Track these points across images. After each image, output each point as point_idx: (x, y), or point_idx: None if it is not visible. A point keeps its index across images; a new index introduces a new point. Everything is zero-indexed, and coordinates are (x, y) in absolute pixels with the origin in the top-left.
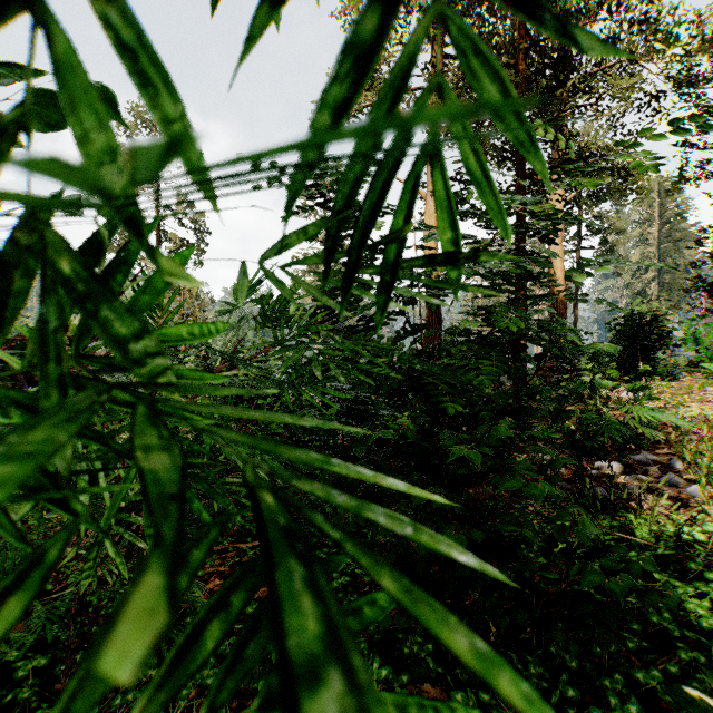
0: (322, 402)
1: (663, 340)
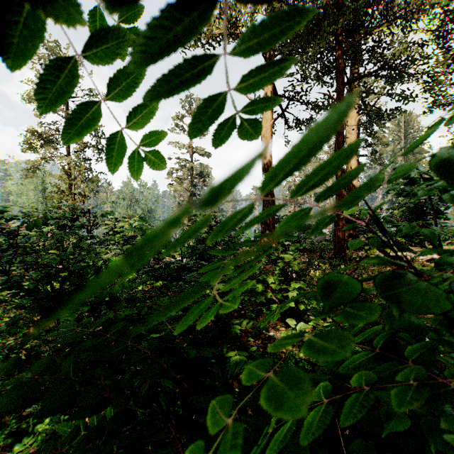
0: (178, 268)
1: (442, 214)
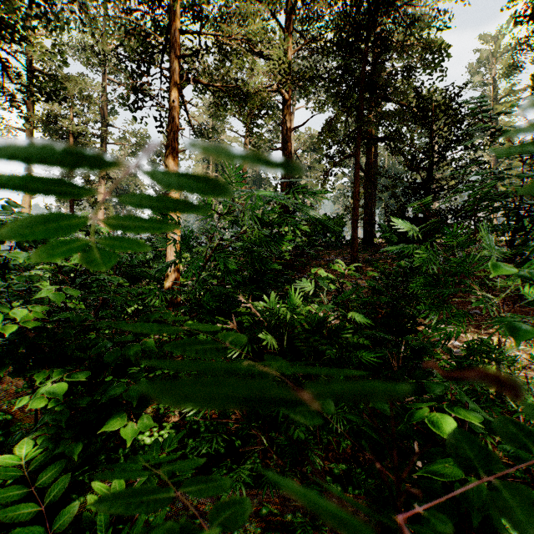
0: None
1: None
